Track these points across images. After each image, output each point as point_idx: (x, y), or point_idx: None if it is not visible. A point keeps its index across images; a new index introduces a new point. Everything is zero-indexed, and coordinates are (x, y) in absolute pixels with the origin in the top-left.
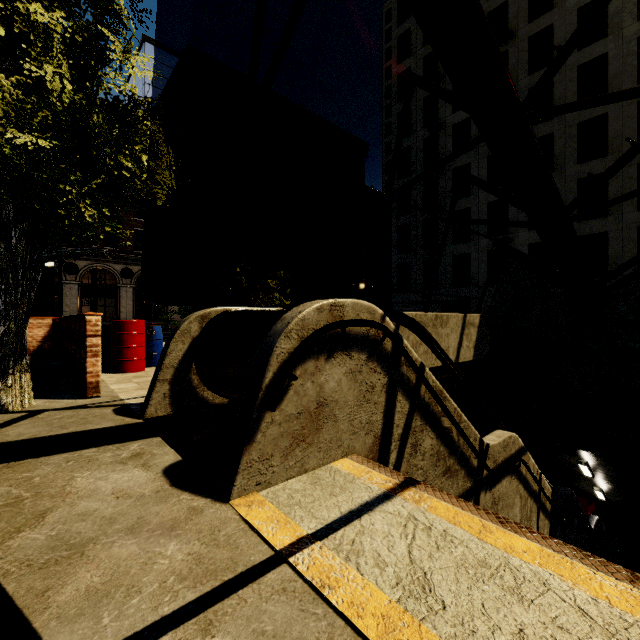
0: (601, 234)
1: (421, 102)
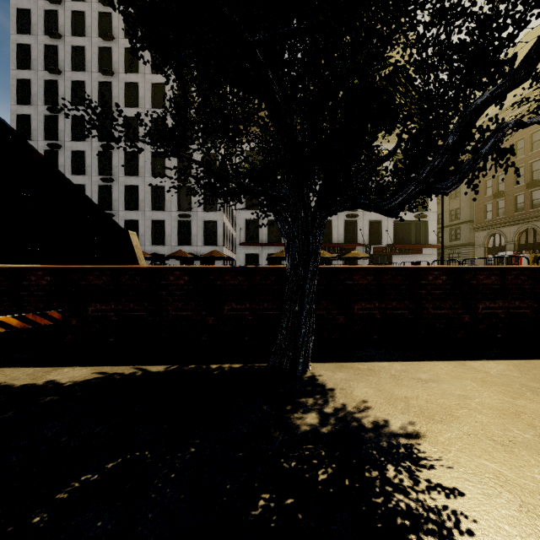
0: (163, 221)
1: (42, 82)
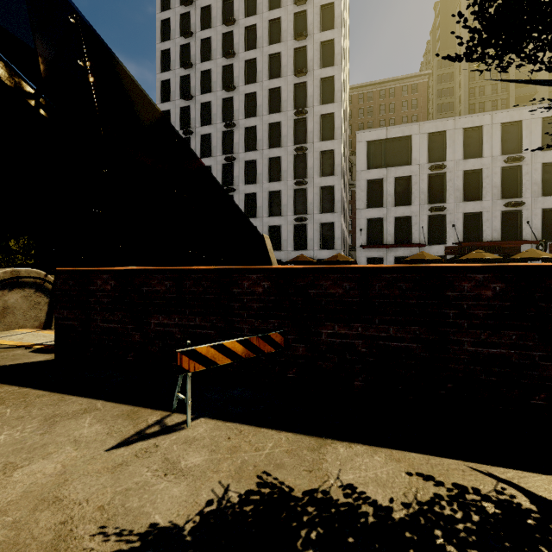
0: (279, 226)
1: (179, 110)
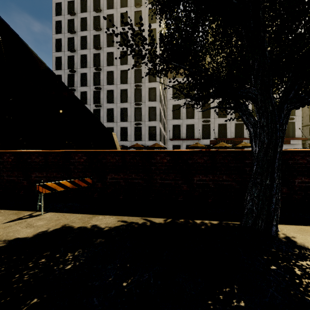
0: (126, 127)
1: (67, 57)
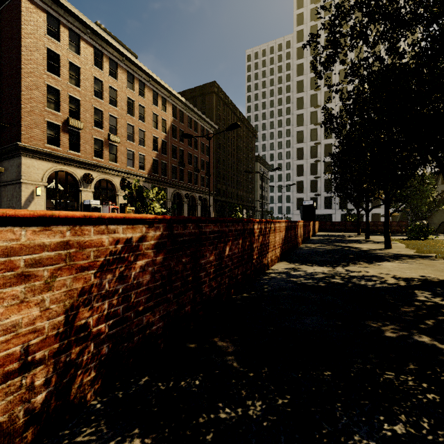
0: None
1: (309, 130)
